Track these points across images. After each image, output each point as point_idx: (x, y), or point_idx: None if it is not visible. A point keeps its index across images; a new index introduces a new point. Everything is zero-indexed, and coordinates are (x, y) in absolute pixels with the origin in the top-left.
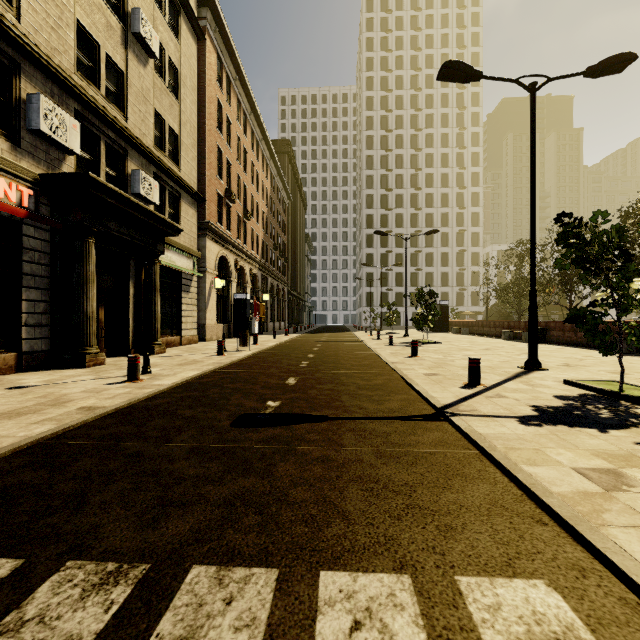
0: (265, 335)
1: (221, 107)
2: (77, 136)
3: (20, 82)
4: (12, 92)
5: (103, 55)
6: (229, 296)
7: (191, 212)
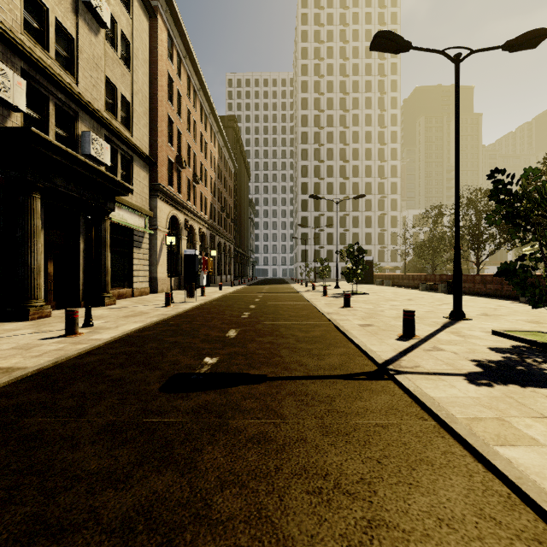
0: (213, 287)
1: (172, 81)
2: (22, 93)
3: None
4: None
5: (52, 19)
6: (180, 252)
7: (143, 174)
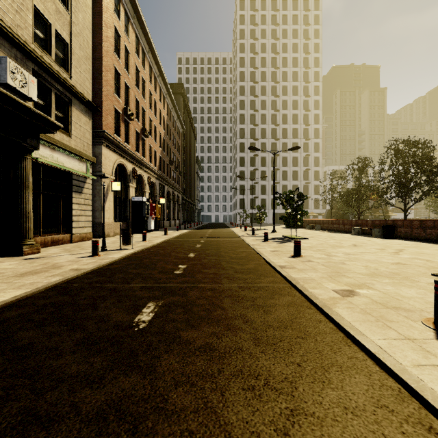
0: (160, 231)
1: (119, 36)
2: None
3: None
4: None
5: None
6: (128, 199)
7: (84, 119)
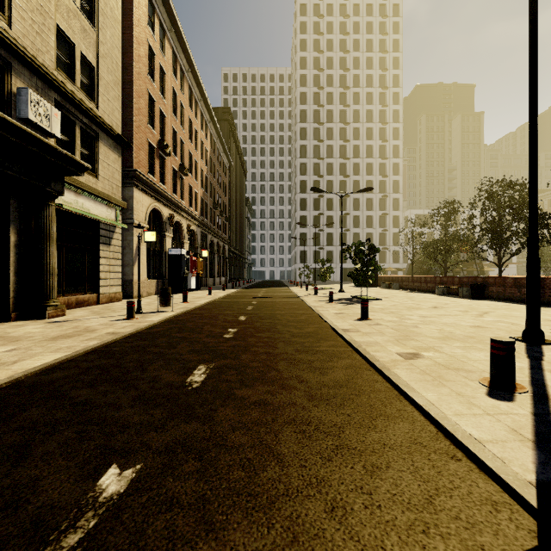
0: (202, 290)
1: (153, 54)
2: None
3: None
4: None
5: None
6: (163, 251)
7: (113, 156)
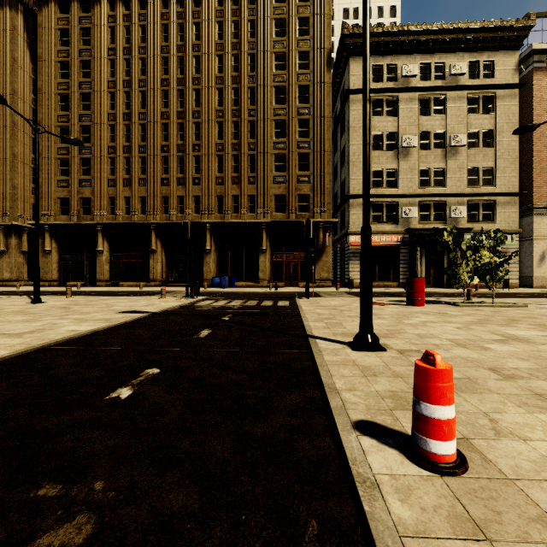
0: None
1: None
2: (416, 212)
3: (399, 206)
4: (397, 210)
5: (432, 171)
6: None
7: (509, 206)
